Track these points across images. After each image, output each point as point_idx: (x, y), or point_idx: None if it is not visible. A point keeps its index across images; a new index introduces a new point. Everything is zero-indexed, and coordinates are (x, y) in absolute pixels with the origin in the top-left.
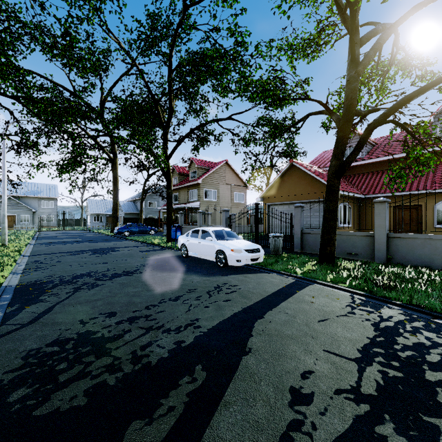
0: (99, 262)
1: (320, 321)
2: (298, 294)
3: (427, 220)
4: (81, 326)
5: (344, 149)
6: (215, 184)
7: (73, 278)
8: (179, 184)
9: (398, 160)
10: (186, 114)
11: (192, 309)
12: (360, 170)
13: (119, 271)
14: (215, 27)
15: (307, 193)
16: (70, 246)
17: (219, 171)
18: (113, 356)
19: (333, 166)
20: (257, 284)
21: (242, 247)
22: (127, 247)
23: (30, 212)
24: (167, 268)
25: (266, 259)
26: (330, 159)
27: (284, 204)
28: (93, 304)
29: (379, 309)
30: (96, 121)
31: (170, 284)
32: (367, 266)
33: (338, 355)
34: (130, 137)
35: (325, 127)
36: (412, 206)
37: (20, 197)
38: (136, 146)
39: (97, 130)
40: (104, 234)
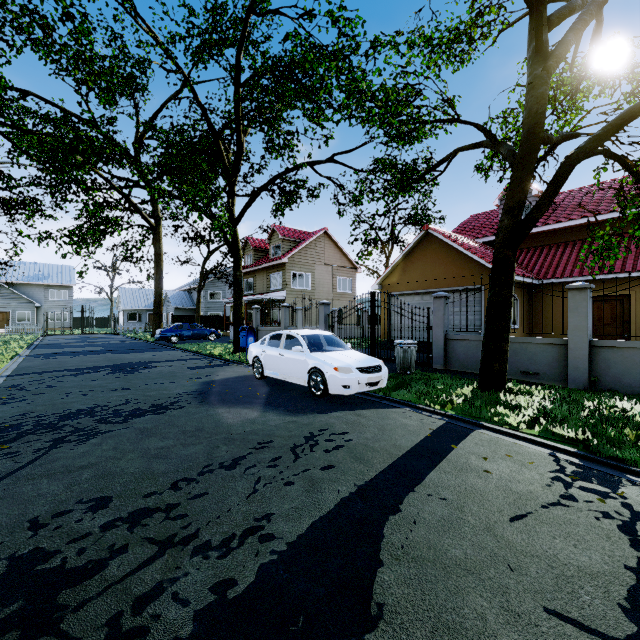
0: (116, 388)
1: (514, 520)
2: (457, 452)
3: (639, 319)
4: (28, 535)
5: (524, 199)
6: (309, 264)
7: (60, 419)
8: (255, 265)
9: (590, 226)
10: (264, 157)
11: (260, 490)
12: (529, 242)
13: (145, 405)
14: (308, 12)
15: (451, 276)
16: (81, 360)
17: (315, 245)
18: (63, 633)
19: (504, 228)
20: (381, 431)
21: (353, 364)
22: (170, 361)
23: (31, 307)
24: (227, 398)
25: (391, 382)
26: (483, 227)
27: (415, 293)
28: (74, 476)
29: (617, 488)
30: (120, 162)
31: (228, 430)
32: (563, 395)
33: (584, 627)
34: (174, 187)
35: (485, 169)
36: (614, 296)
37: (17, 285)
38: (184, 203)
39: (124, 178)
40: (141, 340)
